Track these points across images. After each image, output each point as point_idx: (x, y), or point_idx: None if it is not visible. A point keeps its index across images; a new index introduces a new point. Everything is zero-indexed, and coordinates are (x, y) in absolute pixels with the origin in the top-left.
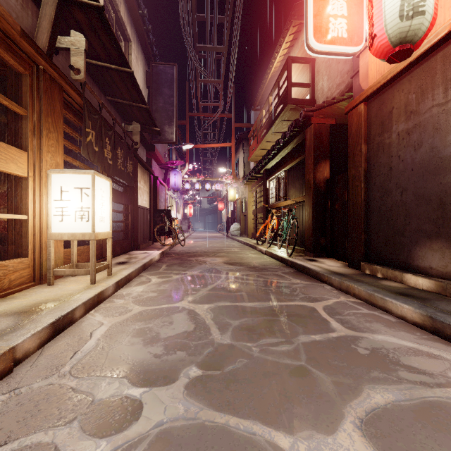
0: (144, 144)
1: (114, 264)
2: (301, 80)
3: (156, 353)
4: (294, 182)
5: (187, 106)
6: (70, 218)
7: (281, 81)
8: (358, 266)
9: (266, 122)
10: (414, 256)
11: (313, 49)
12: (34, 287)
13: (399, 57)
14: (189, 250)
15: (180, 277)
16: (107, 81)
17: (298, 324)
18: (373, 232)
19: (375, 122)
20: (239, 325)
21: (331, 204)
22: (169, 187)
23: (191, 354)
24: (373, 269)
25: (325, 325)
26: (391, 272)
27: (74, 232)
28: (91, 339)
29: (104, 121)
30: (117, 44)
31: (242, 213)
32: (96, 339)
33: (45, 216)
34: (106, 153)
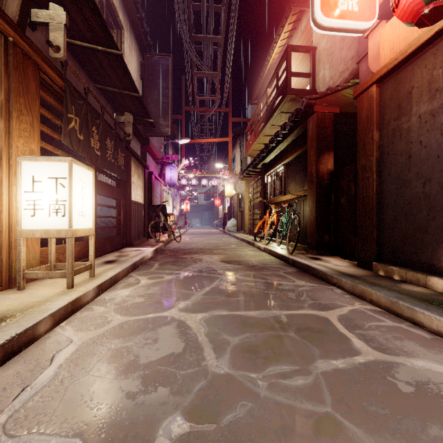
0: (139, 138)
1: (101, 263)
2: (301, 71)
3: (130, 390)
4: (294, 175)
5: (183, 100)
6: (43, 213)
7: (279, 73)
8: (369, 266)
9: (264, 115)
10: (441, 256)
11: (320, 25)
12: (1, 293)
13: (431, 18)
14: (185, 247)
15: (173, 277)
16: (95, 66)
17: (312, 342)
18: (387, 228)
19: (390, 106)
20: (240, 344)
21: (336, 198)
22: (165, 183)
23: (176, 393)
24: (388, 270)
25: (346, 345)
26: (411, 274)
27: (48, 228)
28: (51, 366)
29: (91, 108)
30: (102, 21)
31: (239, 208)
32: (56, 366)
33: (15, 210)
34: (93, 143)
